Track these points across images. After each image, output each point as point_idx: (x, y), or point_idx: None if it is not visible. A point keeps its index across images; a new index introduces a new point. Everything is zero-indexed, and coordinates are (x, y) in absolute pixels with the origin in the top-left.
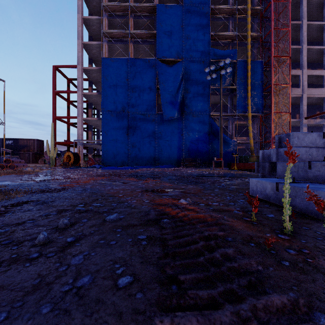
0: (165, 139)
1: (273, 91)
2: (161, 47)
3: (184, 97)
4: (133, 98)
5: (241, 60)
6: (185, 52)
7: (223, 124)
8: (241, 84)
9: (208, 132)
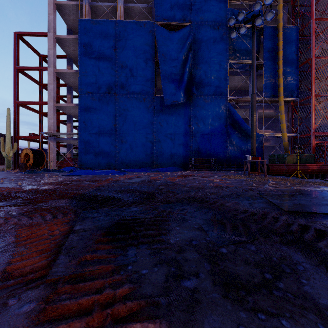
0: (166, 132)
1: (315, 66)
2: (161, 6)
3: (192, 75)
4: (123, 75)
5: (269, 26)
6: (194, 13)
7: (240, 115)
8: (270, 57)
9: (225, 123)
